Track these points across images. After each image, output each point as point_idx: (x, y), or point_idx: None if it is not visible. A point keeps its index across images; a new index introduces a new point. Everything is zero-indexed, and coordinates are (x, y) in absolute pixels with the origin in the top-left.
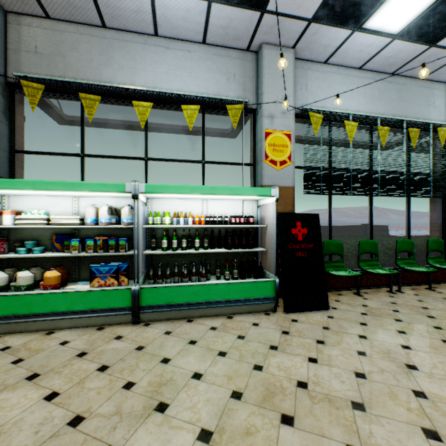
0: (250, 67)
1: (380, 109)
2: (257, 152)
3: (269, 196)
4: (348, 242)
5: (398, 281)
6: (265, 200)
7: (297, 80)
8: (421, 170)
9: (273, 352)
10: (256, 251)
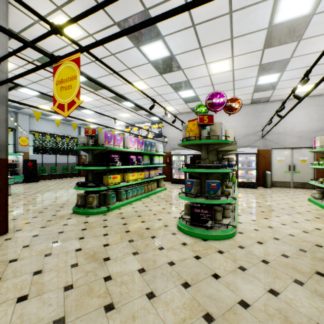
0: (14, 116)
1: (58, 132)
2: (16, 141)
3: (21, 155)
4: (49, 167)
5: (62, 176)
6: (19, 156)
7: (31, 122)
8: (70, 148)
9: (22, 185)
10: (16, 170)
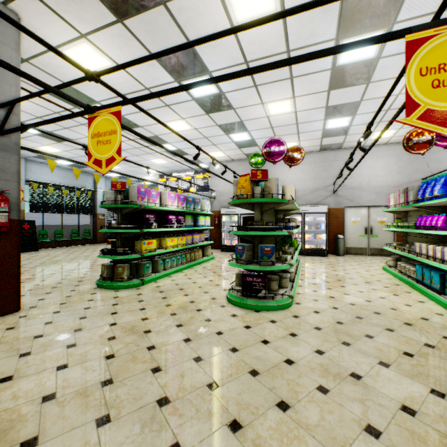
0: None
1: (66, 182)
2: None
3: None
4: (53, 231)
5: (71, 243)
6: None
7: (27, 168)
8: (82, 205)
9: None
10: None
